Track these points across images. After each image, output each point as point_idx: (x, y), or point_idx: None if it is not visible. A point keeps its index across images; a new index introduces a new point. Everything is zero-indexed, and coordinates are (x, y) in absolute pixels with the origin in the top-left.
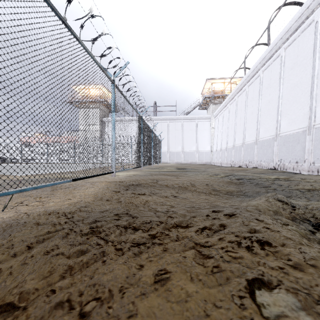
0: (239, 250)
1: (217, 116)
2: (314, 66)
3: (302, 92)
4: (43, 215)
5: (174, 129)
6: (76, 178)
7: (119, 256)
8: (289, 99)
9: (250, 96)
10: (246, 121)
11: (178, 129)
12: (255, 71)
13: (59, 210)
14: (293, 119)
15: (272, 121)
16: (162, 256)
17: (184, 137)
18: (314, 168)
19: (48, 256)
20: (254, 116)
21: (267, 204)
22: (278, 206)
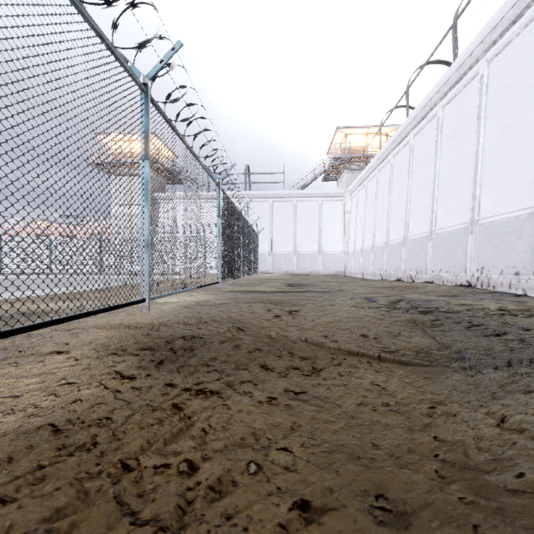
0: None
1: (355, 192)
2: None
3: (527, 140)
4: None
5: (281, 214)
6: None
7: None
8: (499, 154)
9: (418, 153)
10: (411, 198)
11: (287, 214)
12: (427, 108)
13: None
14: (507, 191)
15: (462, 196)
16: None
17: (298, 227)
18: None
19: None
20: (426, 189)
21: None
22: None
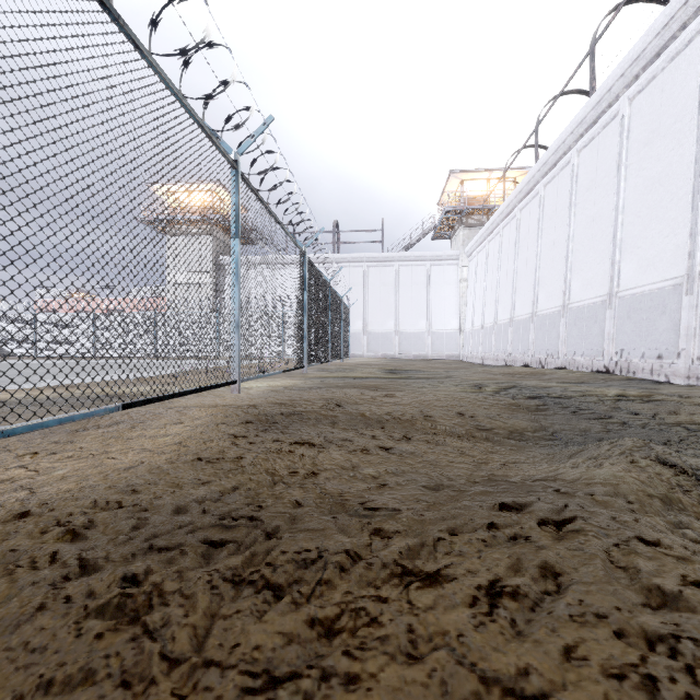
0: None
1: (473, 254)
2: None
3: (672, 197)
4: (3, 521)
5: (379, 283)
6: (133, 402)
7: None
8: (641, 213)
9: (550, 207)
10: (541, 263)
11: (387, 283)
12: (560, 152)
13: (60, 502)
14: (650, 258)
15: (600, 263)
16: None
17: (400, 299)
18: None
19: None
20: (559, 253)
21: (639, 475)
22: (668, 482)
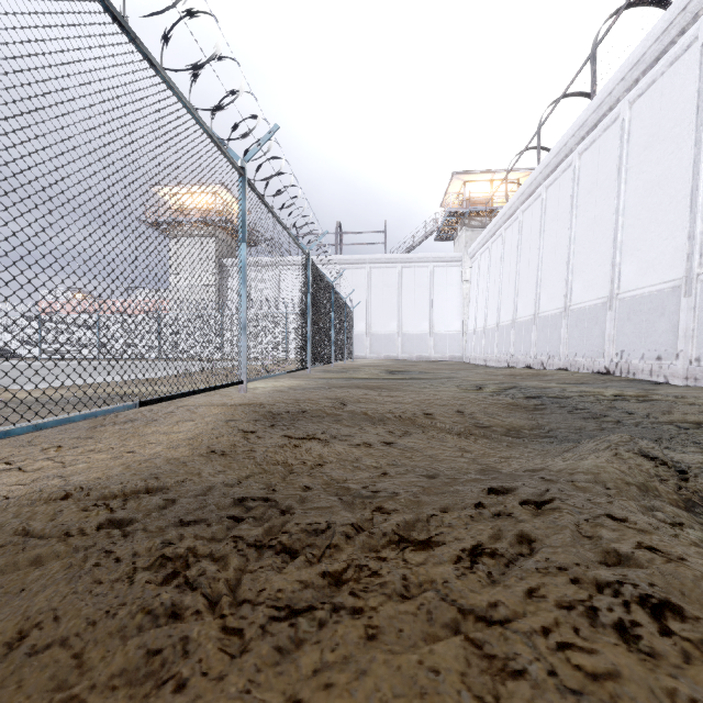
0: (599, 640)
1: (476, 256)
2: (698, 140)
3: (671, 200)
4: (46, 502)
5: (382, 284)
6: (148, 399)
7: (231, 659)
8: (641, 215)
9: (552, 209)
10: (543, 265)
11: (389, 284)
12: (562, 155)
13: (93, 486)
14: (649, 260)
15: (601, 265)
16: (365, 668)
17: (403, 301)
18: (699, 371)
19: (17, 656)
20: (561, 255)
21: (620, 466)
22: (647, 472)
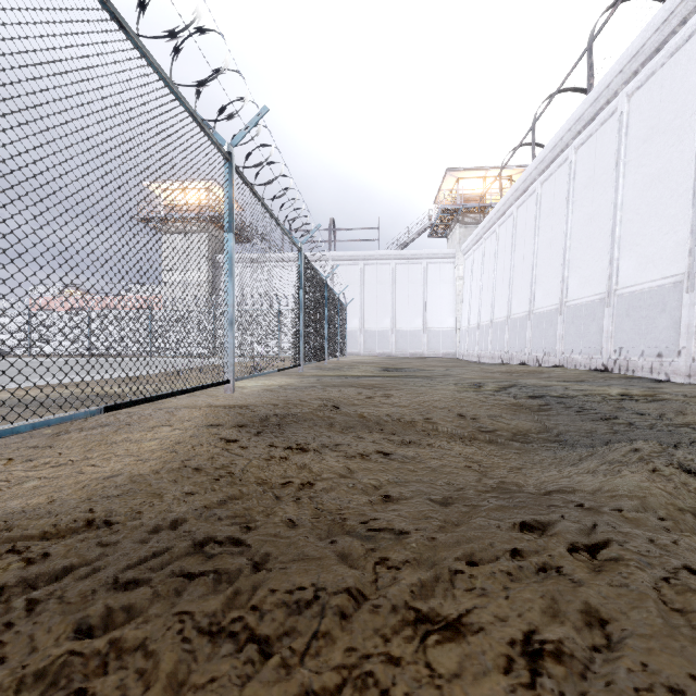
0: None
1: (469, 252)
2: None
3: (672, 194)
4: None
5: (375, 281)
6: (117, 404)
7: None
8: (640, 210)
9: (547, 205)
10: (537, 261)
11: (383, 281)
12: (557, 150)
13: (21, 521)
14: (649, 255)
15: (598, 261)
16: None
17: (396, 298)
18: None
19: None
20: (556, 251)
21: (665, 486)
22: (695, 493)
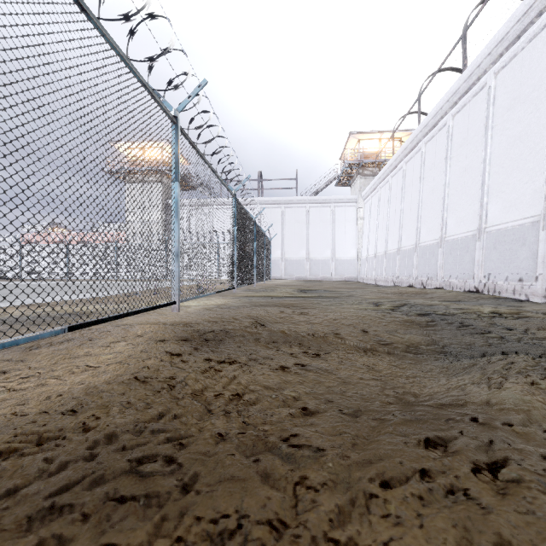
0: None
1: (368, 198)
2: None
3: (531, 151)
4: None
5: (294, 220)
6: (79, 324)
7: None
8: (505, 164)
9: (430, 161)
10: (422, 205)
11: (300, 220)
12: (438, 116)
13: None
14: (512, 200)
15: (471, 204)
16: None
17: (310, 233)
18: None
19: None
20: (437, 197)
21: (544, 399)
22: None
